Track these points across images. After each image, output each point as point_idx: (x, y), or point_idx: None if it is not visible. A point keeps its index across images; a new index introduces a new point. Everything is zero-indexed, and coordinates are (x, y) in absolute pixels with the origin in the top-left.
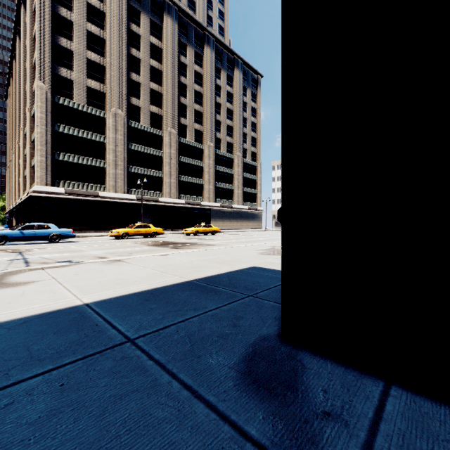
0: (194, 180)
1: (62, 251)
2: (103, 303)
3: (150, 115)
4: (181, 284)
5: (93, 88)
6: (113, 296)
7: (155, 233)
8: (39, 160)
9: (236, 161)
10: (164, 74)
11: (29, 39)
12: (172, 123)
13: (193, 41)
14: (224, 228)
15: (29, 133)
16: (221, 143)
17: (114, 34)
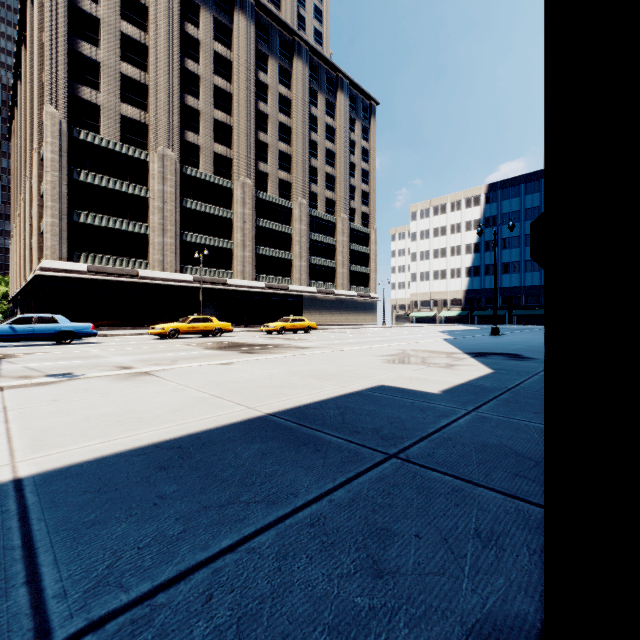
0: (278, 253)
1: (68, 357)
2: (59, 477)
3: (215, 158)
4: (246, 424)
5: (129, 118)
6: (93, 456)
7: (220, 331)
8: (50, 223)
9: (340, 226)
10: (234, 97)
11: (36, 46)
12: (247, 170)
13: (277, 50)
14: (323, 324)
15: (36, 185)
16: (317, 200)
17: (162, 38)
